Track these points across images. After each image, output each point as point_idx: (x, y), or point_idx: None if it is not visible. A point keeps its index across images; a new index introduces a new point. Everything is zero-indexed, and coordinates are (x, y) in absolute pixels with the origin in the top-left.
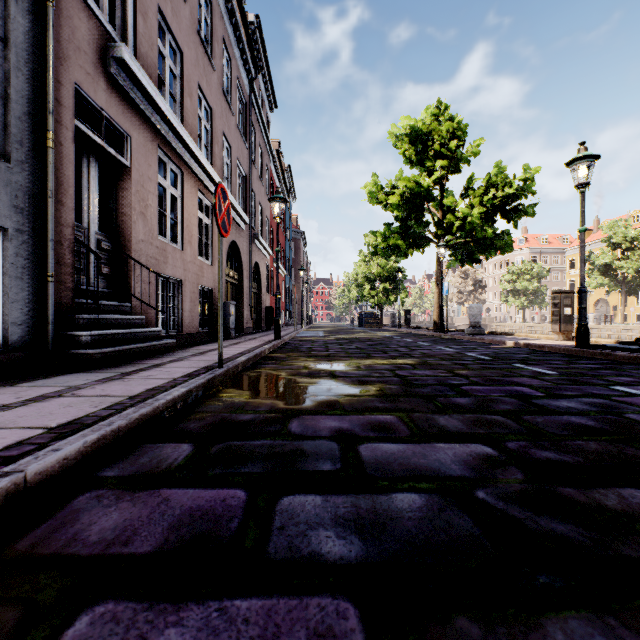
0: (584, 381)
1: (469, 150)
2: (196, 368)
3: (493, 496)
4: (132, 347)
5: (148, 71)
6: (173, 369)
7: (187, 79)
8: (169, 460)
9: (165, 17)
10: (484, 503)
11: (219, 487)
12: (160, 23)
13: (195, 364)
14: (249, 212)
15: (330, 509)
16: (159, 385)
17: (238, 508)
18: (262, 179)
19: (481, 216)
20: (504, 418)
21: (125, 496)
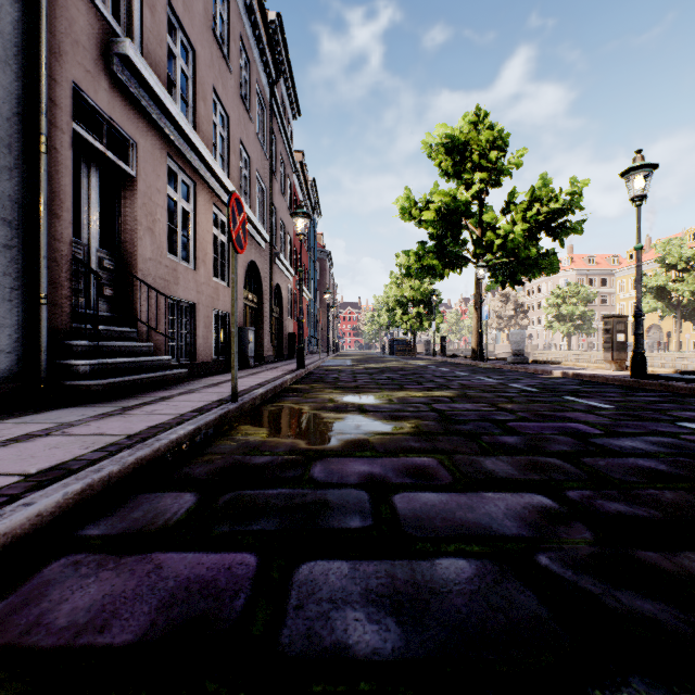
0: (646, 416)
1: (511, 161)
2: (208, 402)
3: (559, 562)
4: (137, 378)
5: (156, 71)
6: (182, 403)
7: (200, 81)
8: (167, 514)
9: (176, 12)
10: (549, 572)
11: (224, 550)
12: (170, 18)
13: (207, 397)
14: (270, 229)
15: (359, 580)
16: (163, 422)
17: (246, 579)
18: (284, 193)
19: (524, 233)
20: (560, 461)
21: (109, 562)
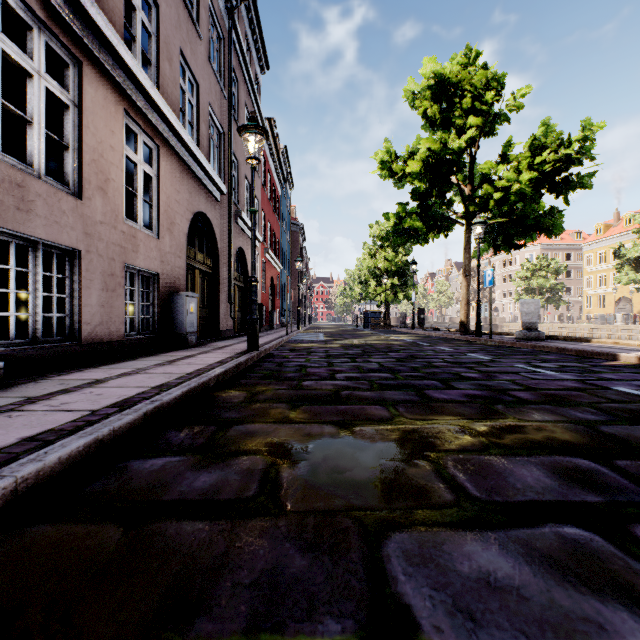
0: None
1: (509, 104)
2: None
3: None
4: None
5: None
6: None
7: None
8: None
9: None
10: None
11: None
12: None
13: None
14: (228, 180)
15: None
16: None
17: None
18: None
19: (530, 184)
20: None
21: None
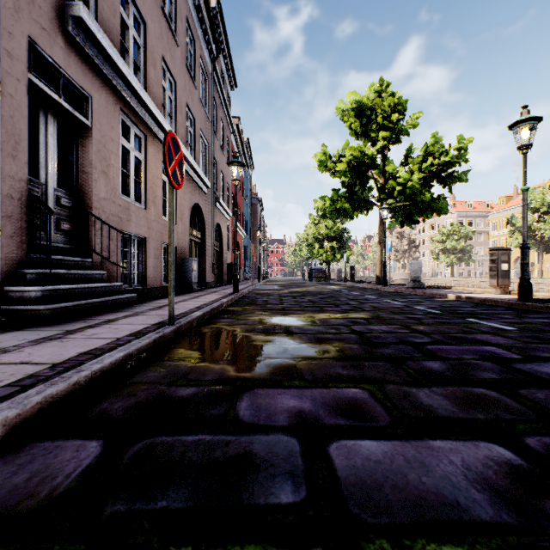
0: None
1: (409, 122)
2: (147, 324)
3: None
4: (87, 302)
5: (110, 36)
6: (123, 326)
7: (151, 50)
8: (57, 478)
9: None
10: None
11: None
12: None
13: (148, 320)
14: (211, 178)
15: None
16: (97, 347)
17: None
18: (223, 149)
19: (420, 181)
20: (497, 393)
21: None
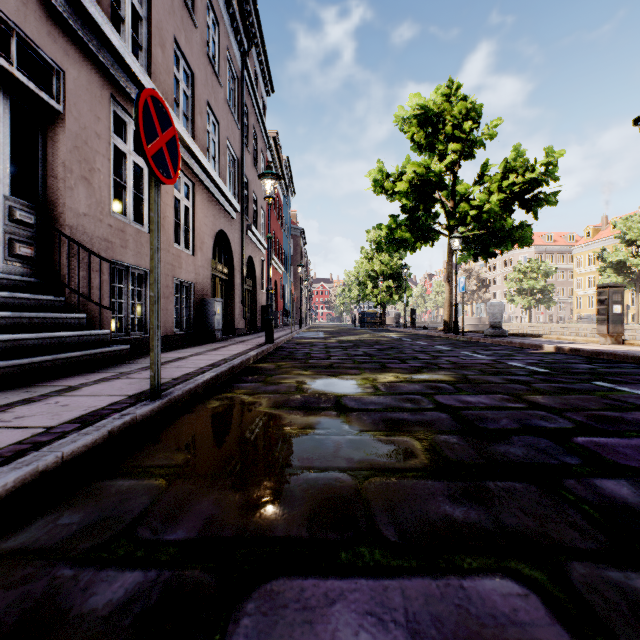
0: None
1: (485, 132)
2: (120, 397)
3: None
4: (45, 359)
5: None
6: (80, 399)
7: (157, 25)
8: None
9: None
10: None
11: None
12: None
13: (128, 387)
14: (241, 200)
15: None
16: None
17: None
18: (257, 167)
19: (500, 204)
20: None
21: None
